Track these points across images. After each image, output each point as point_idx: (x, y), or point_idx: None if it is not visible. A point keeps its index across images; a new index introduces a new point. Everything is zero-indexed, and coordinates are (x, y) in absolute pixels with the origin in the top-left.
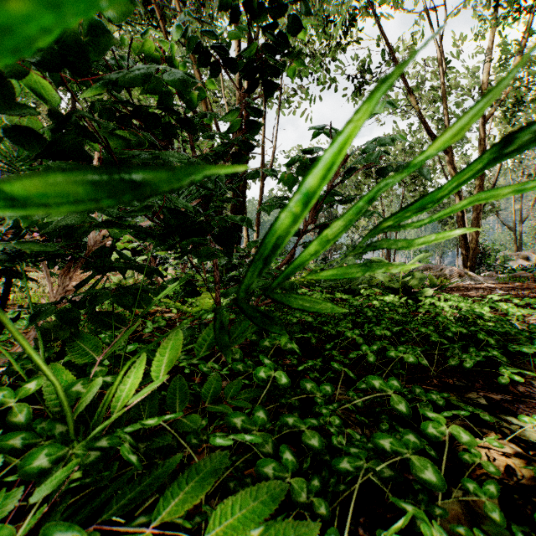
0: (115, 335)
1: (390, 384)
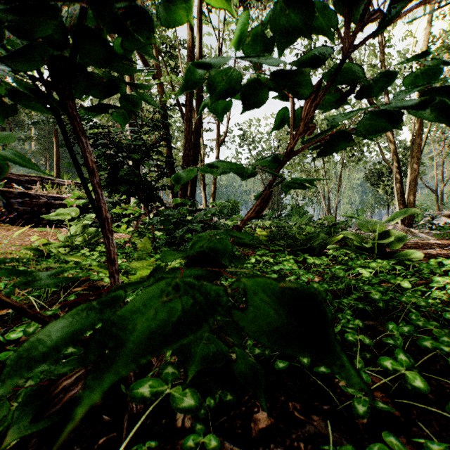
0: None
1: None
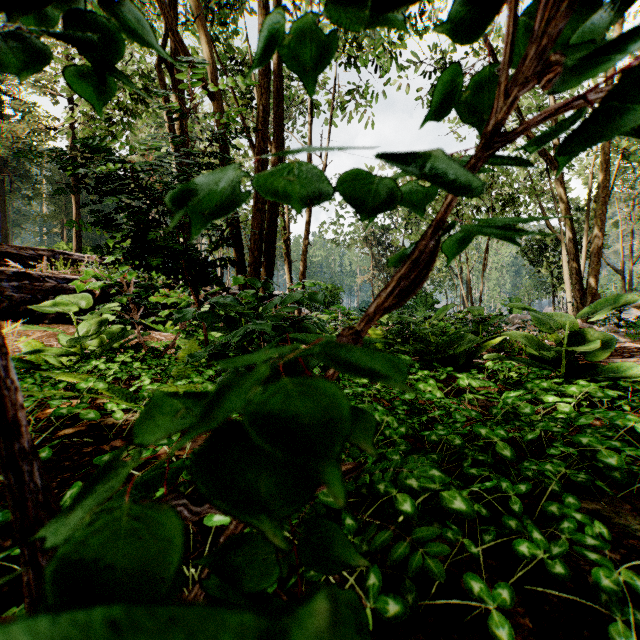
0: None
1: None
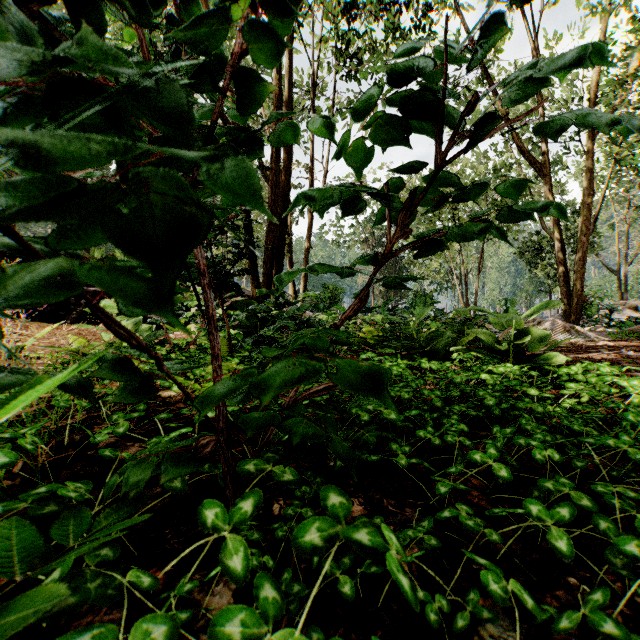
0: None
1: None
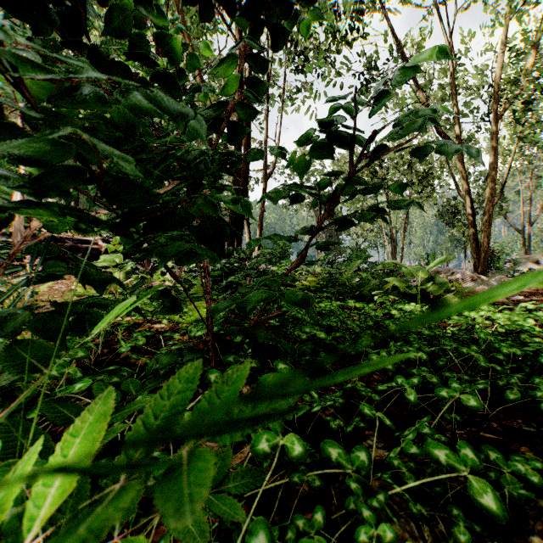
0: (68, 363)
1: (463, 457)
